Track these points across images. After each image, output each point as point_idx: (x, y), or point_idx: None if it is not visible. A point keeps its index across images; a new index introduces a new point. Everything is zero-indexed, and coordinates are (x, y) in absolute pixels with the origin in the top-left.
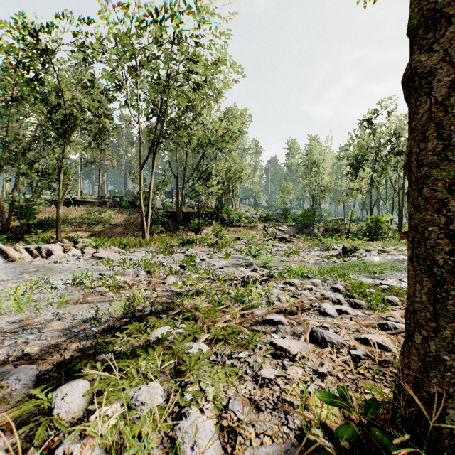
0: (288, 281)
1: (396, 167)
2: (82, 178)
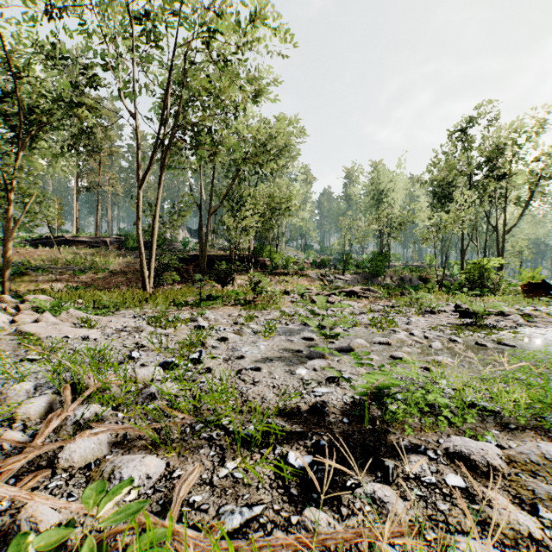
0: (472, 458)
1: (492, 197)
2: (78, 211)
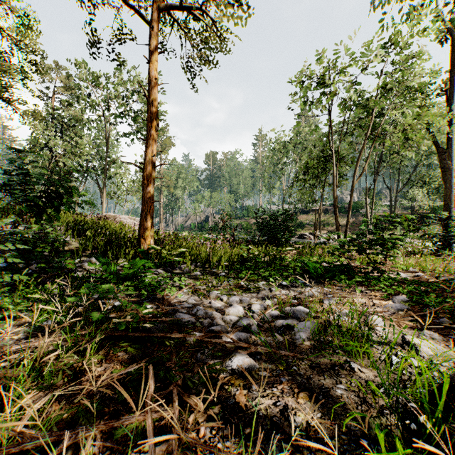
0: None
1: None
2: None
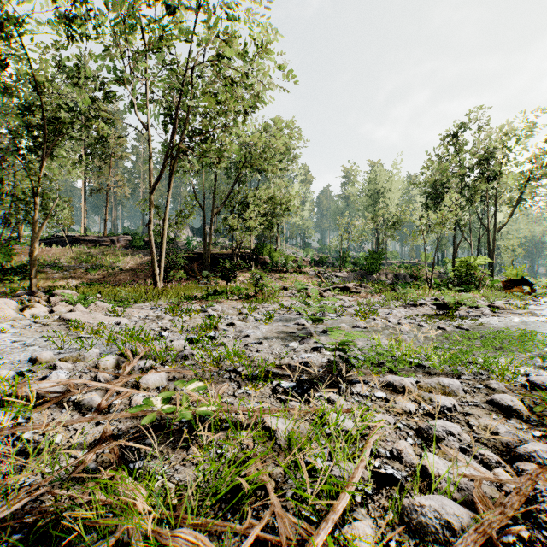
0: (394, 384)
1: (484, 197)
2: (86, 211)
